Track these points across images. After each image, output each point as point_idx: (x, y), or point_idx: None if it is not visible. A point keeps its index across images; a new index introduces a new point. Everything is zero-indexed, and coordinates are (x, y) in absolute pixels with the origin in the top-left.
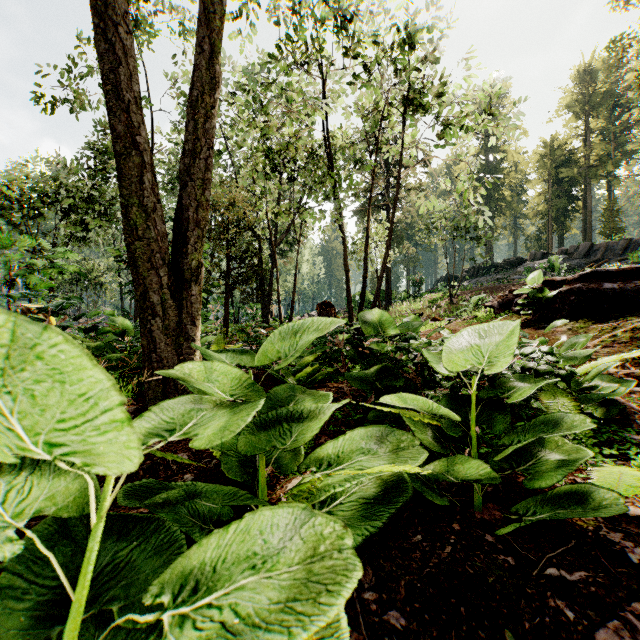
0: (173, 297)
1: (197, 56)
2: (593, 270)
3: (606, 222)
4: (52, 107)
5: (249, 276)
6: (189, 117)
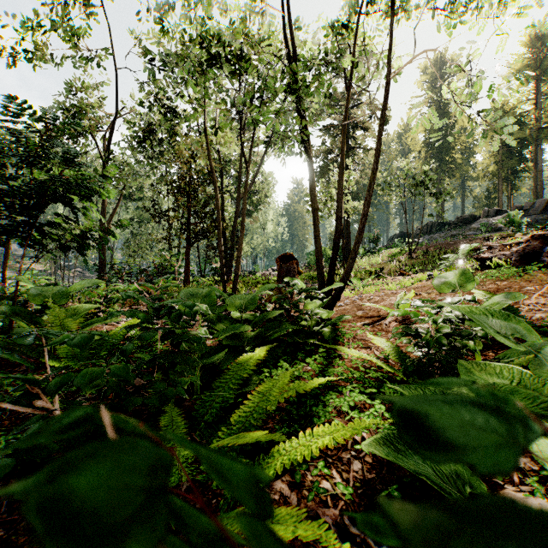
0: None
1: None
2: None
3: None
4: (13, 61)
5: (209, 229)
6: None
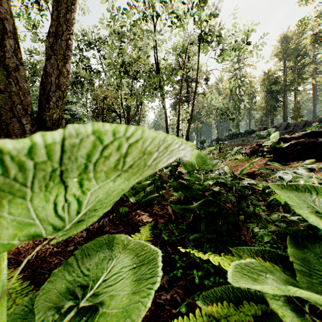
0: None
1: None
2: (311, 131)
3: (294, 112)
4: None
5: None
6: (53, 8)
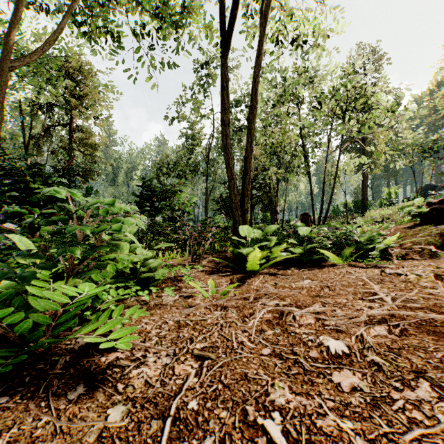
0: (241, 218)
1: (247, 143)
2: (442, 198)
3: None
4: (171, 123)
5: (263, 198)
6: (245, 163)
